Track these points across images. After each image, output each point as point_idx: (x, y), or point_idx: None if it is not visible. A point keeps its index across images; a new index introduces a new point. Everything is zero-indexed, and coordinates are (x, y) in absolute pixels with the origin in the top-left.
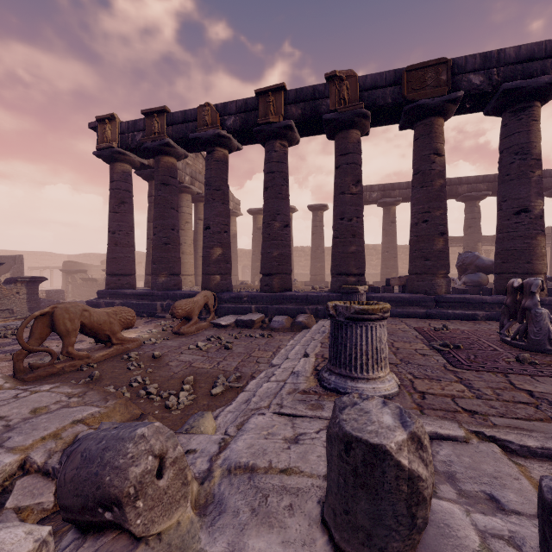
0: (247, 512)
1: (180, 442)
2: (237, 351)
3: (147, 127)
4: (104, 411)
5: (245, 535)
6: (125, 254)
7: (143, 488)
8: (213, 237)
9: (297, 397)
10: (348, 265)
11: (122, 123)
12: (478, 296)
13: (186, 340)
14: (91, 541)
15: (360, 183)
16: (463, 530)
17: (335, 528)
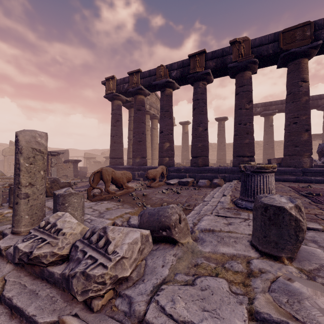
0: (215, 242)
1: None
2: (184, 195)
3: (130, 80)
4: (134, 211)
5: (217, 247)
6: (119, 147)
7: (176, 224)
8: (164, 137)
9: (226, 210)
10: (243, 150)
11: (118, 80)
12: None
13: (155, 189)
14: (154, 245)
15: (251, 102)
16: (321, 255)
17: (259, 244)
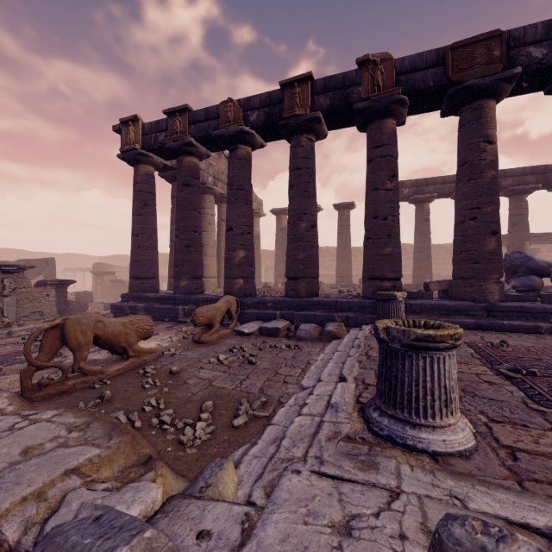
0: None
1: (191, 516)
2: (262, 366)
3: (170, 127)
4: (106, 454)
5: None
6: (148, 256)
7: None
8: (236, 239)
9: (341, 447)
10: (382, 268)
11: (145, 124)
12: (539, 304)
13: (207, 350)
14: None
15: (396, 177)
16: None
17: None
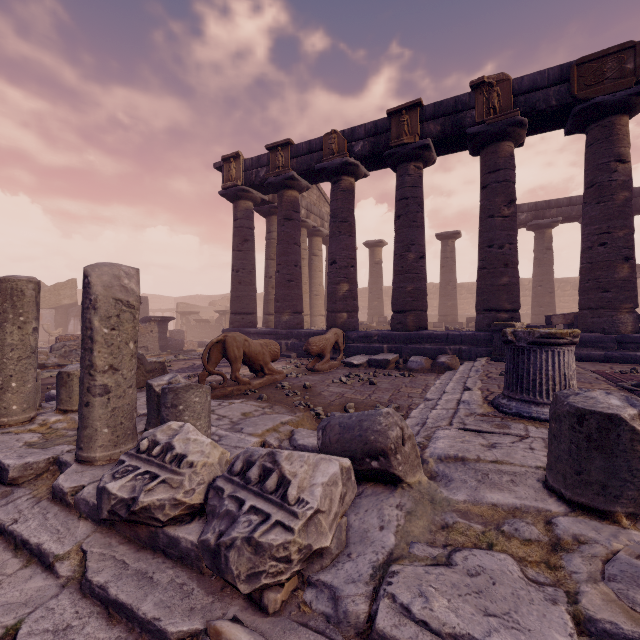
0: (473, 481)
1: None
2: (383, 386)
3: (271, 162)
4: (297, 420)
5: (480, 492)
6: (248, 292)
7: (399, 447)
8: (339, 272)
9: (478, 418)
10: (498, 299)
11: (246, 160)
12: None
13: (325, 376)
14: None
15: (514, 203)
16: None
17: (565, 488)
